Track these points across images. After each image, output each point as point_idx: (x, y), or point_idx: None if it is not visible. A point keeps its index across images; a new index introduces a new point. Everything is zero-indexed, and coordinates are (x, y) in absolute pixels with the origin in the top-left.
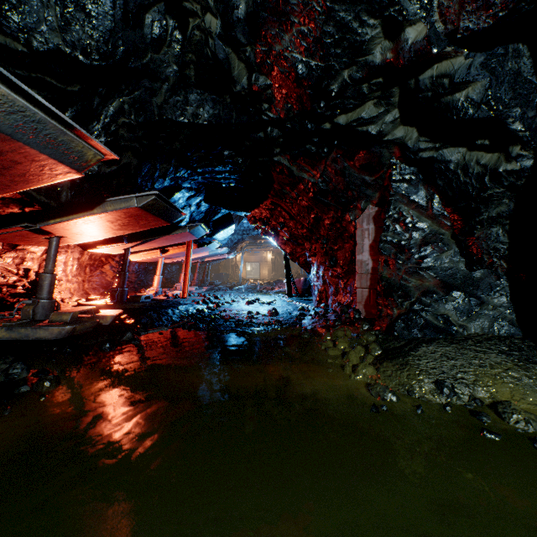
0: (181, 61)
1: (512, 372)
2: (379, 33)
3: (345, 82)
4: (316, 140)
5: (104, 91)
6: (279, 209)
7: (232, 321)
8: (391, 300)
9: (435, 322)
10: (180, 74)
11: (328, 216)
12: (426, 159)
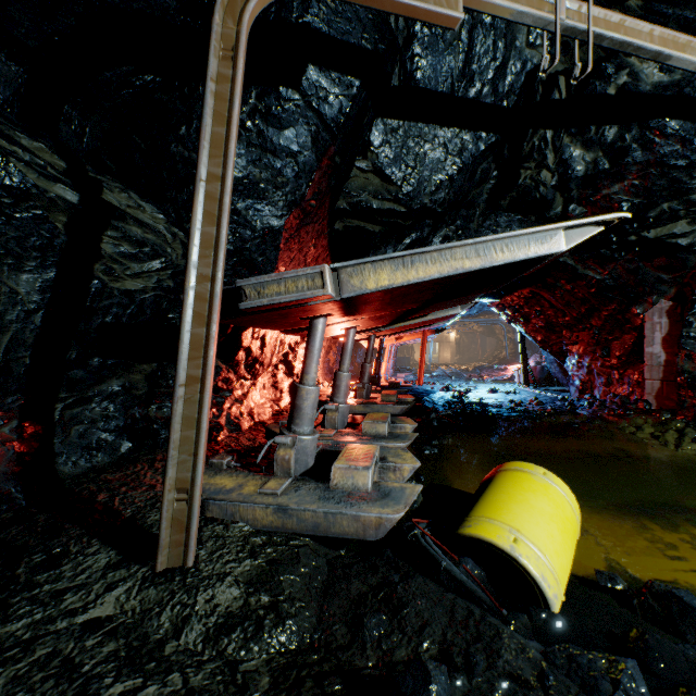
0: (492, 192)
1: None
2: None
3: (663, 211)
4: (615, 247)
5: (431, 223)
6: (538, 297)
7: (503, 408)
8: None
9: None
10: (488, 200)
11: (607, 308)
12: None
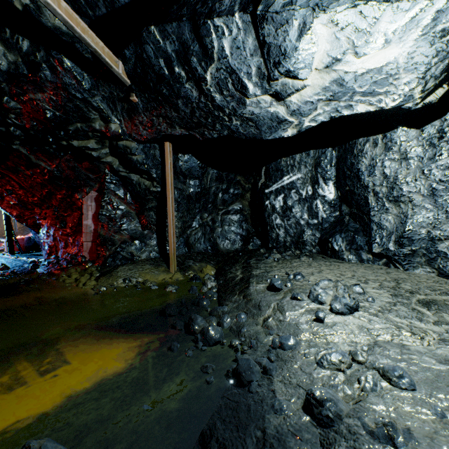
0: None
1: (152, 270)
2: (98, 118)
3: (78, 128)
4: (55, 147)
5: None
6: (8, 178)
7: None
8: (106, 247)
9: (127, 256)
10: None
11: (61, 193)
12: (123, 176)
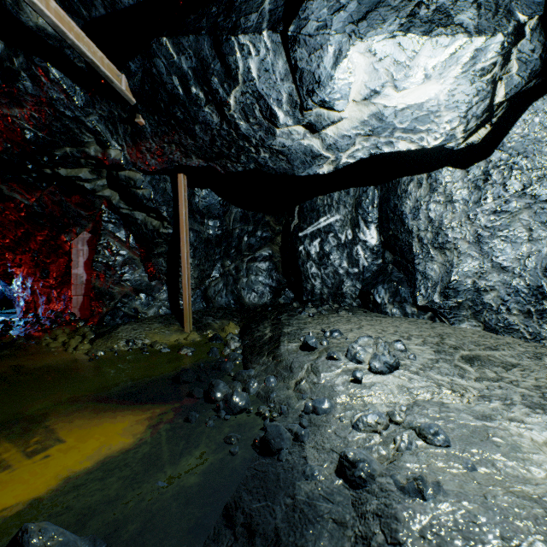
0: None
1: (163, 330)
2: (94, 142)
3: (67, 154)
4: (36, 176)
5: None
6: None
7: None
8: (102, 302)
9: (130, 313)
10: None
11: (42, 234)
12: (125, 214)
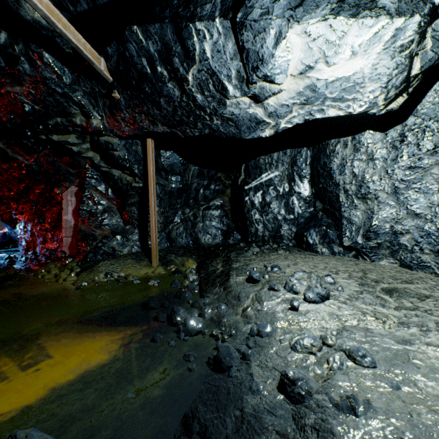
0: None
1: (134, 265)
2: (79, 113)
3: (58, 123)
4: (34, 141)
5: None
6: None
7: None
8: (86, 242)
9: (109, 251)
10: None
11: (39, 188)
12: (105, 171)
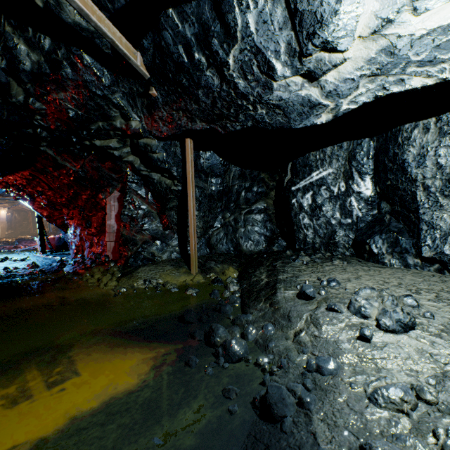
0: None
1: (173, 271)
2: (119, 115)
3: (100, 127)
4: (79, 147)
5: None
6: (39, 180)
7: None
8: (127, 247)
9: (148, 256)
10: None
11: (86, 193)
12: (144, 175)
